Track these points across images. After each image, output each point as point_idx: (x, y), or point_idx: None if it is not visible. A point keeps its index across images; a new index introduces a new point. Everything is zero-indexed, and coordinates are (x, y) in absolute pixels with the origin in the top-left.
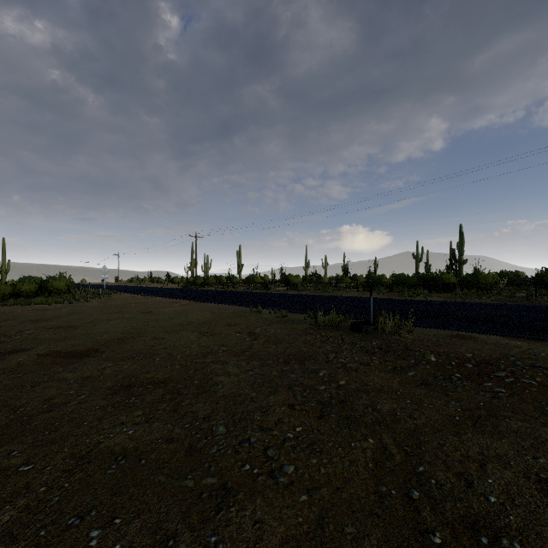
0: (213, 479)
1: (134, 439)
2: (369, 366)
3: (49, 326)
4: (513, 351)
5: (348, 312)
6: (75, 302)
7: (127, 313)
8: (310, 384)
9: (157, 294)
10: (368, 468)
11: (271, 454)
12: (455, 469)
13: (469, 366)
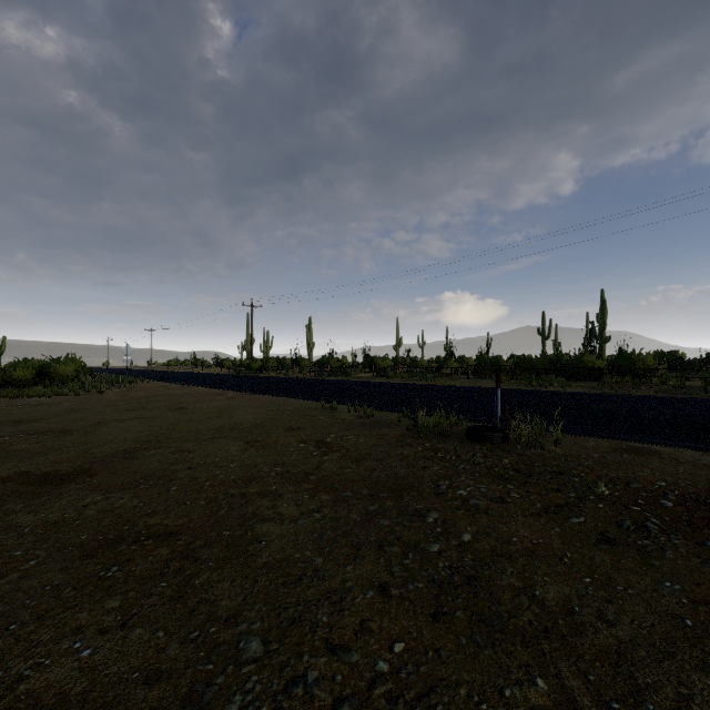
0: None
1: (87, 672)
2: (505, 504)
3: (33, 430)
4: None
5: (460, 409)
6: (84, 394)
7: (149, 411)
8: (413, 541)
9: (197, 382)
10: None
11: None
12: None
13: (668, 504)
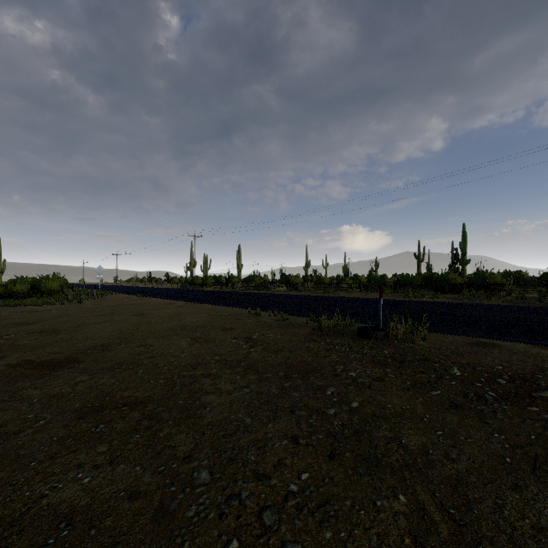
0: None
1: (88, 492)
2: (384, 382)
3: (31, 330)
4: (547, 363)
5: (353, 314)
6: (68, 303)
7: (118, 316)
8: (316, 407)
9: (153, 294)
10: None
11: (268, 521)
12: None
13: (502, 382)
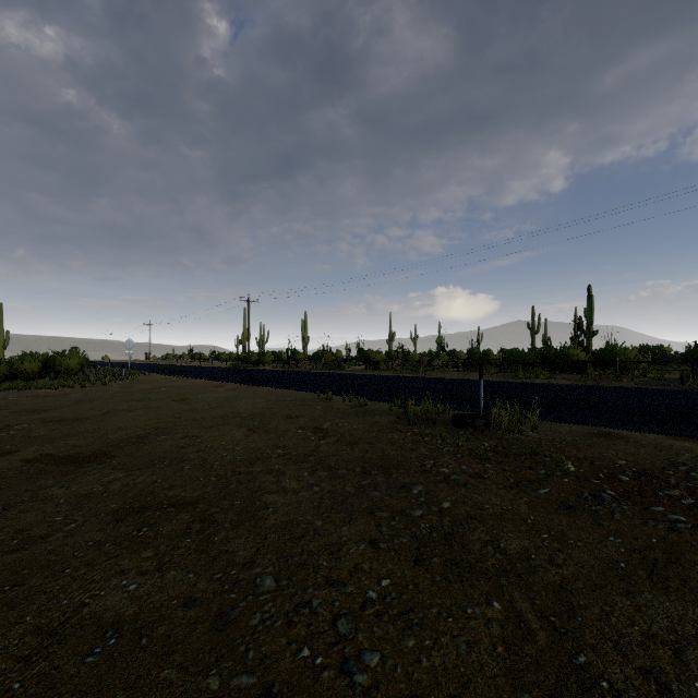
0: (251, 678)
1: (135, 600)
2: (482, 479)
3: (48, 419)
4: (682, 456)
5: (448, 399)
6: (90, 386)
7: (154, 401)
8: (400, 507)
9: (197, 375)
10: (497, 657)
11: (343, 629)
12: (636, 660)
13: (624, 479)
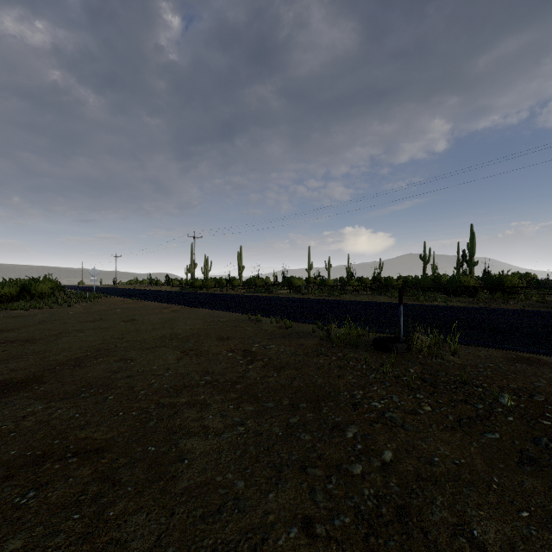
0: None
1: None
2: (419, 416)
3: (4, 339)
4: None
5: (364, 321)
6: (57, 307)
7: (106, 322)
8: (335, 460)
9: (150, 297)
10: None
11: None
12: None
13: None
